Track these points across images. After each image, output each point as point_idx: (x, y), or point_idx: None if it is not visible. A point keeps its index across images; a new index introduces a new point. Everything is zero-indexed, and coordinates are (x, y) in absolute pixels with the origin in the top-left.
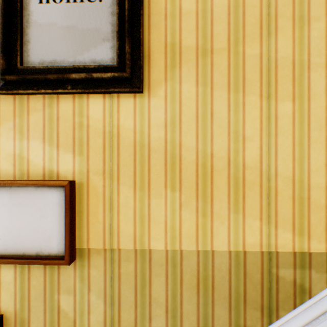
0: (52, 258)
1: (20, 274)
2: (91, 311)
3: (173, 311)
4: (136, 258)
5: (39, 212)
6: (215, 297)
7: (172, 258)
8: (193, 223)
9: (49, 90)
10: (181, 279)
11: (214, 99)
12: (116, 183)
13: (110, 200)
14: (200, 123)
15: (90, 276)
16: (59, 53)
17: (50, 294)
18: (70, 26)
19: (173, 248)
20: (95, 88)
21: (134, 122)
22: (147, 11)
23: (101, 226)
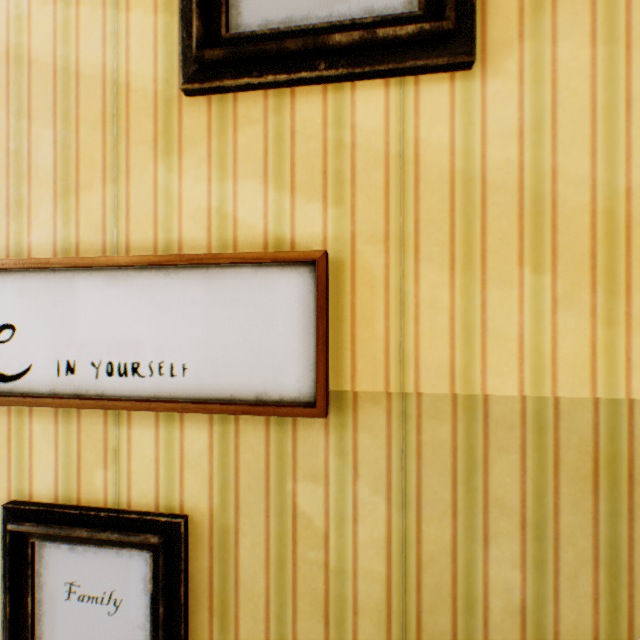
0: (289, 405)
1: (219, 440)
2: (360, 519)
3: (538, 528)
4: (455, 414)
5: (261, 317)
6: (635, 502)
7: (535, 415)
8: (584, 339)
9: (282, 76)
10: (554, 459)
11: (634, 71)
12: (411, 258)
13: (399, 293)
14: (600, 124)
15: (358, 448)
16: (297, 3)
17: (278, 481)
18: None
19: (537, 394)
20: (375, 63)
21: (450, 133)
22: None
23: (380, 347)
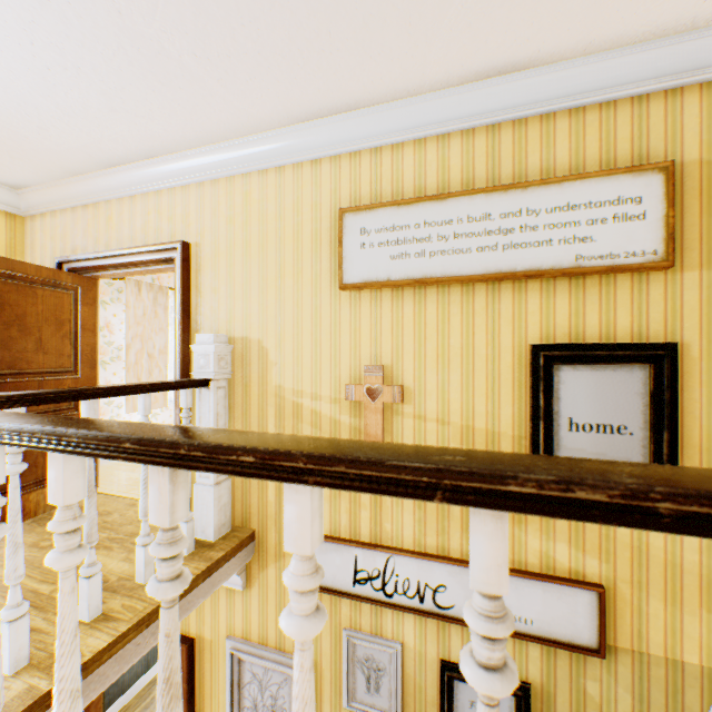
0: (585, 648)
1: (545, 652)
2: (617, 701)
3: None
4: (666, 665)
5: (570, 607)
6: None
7: (707, 674)
8: None
9: None
10: None
11: None
12: (643, 593)
13: (637, 607)
14: None
15: (616, 670)
16: None
17: (575, 676)
18: (598, 453)
19: (708, 665)
20: None
21: (664, 542)
22: (679, 443)
23: (628, 628)
